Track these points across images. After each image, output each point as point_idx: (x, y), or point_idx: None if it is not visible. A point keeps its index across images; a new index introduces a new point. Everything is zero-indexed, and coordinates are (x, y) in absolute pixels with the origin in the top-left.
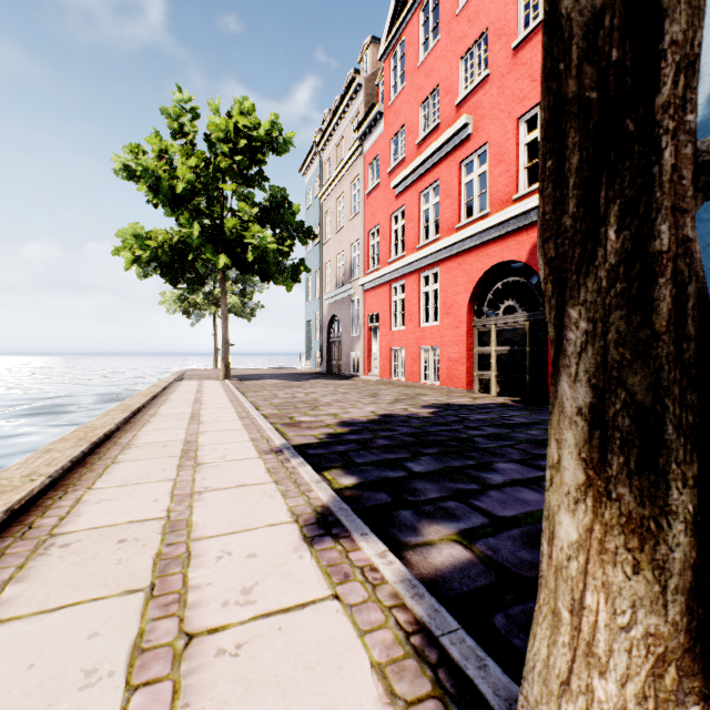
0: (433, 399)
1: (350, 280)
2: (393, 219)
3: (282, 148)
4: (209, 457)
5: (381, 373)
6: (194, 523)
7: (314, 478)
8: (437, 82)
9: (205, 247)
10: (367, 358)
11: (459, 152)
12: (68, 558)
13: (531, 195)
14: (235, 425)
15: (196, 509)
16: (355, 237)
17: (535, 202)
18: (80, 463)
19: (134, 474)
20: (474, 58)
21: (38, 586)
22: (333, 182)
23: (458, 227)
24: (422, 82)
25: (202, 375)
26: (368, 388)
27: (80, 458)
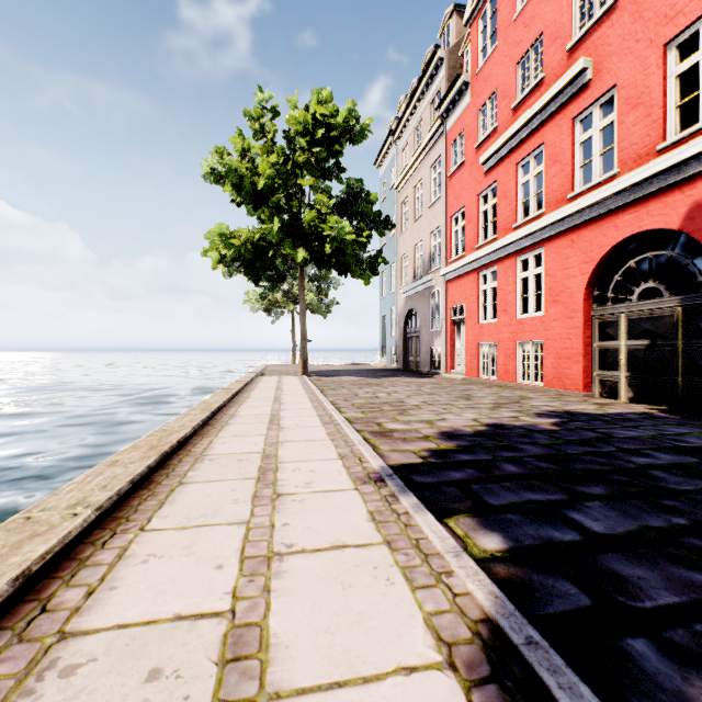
0: (544, 405)
1: (429, 270)
2: (481, 199)
3: (359, 136)
4: (290, 483)
5: (466, 371)
6: (271, 637)
7: (447, 544)
8: (540, 30)
9: (284, 242)
10: (450, 355)
11: (572, 106)
12: None
13: (689, 140)
14: (318, 433)
15: (275, 598)
16: (435, 225)
17: (698, 147)
18: (144, 481)
19: (200, 506)
20: None
21: None
22: (410, 169)
23: (571, 197)
24: (519, 36)
25: (281, 371)
26: (456, 388)
27: (144, 476)
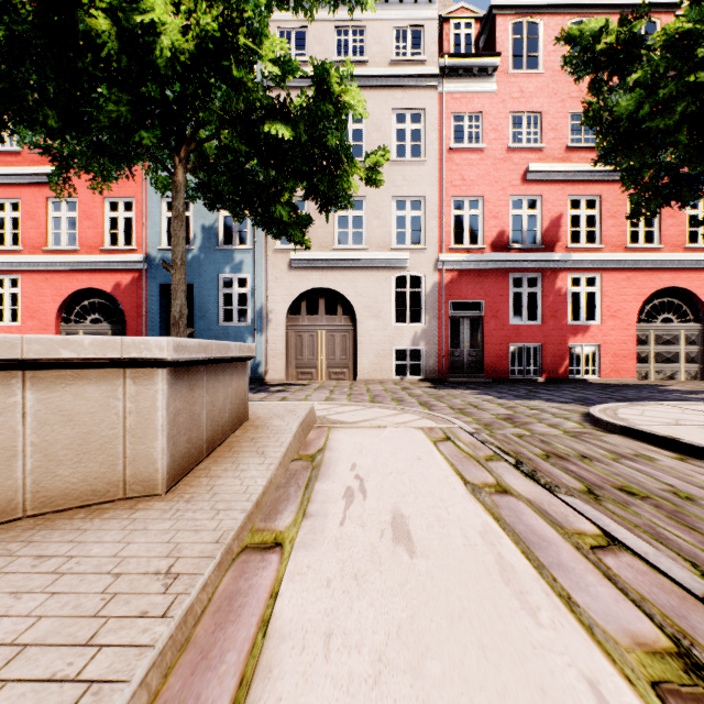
0: None
1: None
2: None
3: None
4: None
5: None
6: None
7: None
8: None
9: None
10: None
11: (48, 190)
12: None
13: (115, 252)
14: None
15: None
16: None
17: (119, 259)
18: None
19: None
20: None
21: None
22: None
23: (47, 250)
24: None
25: None
26: None
27: None
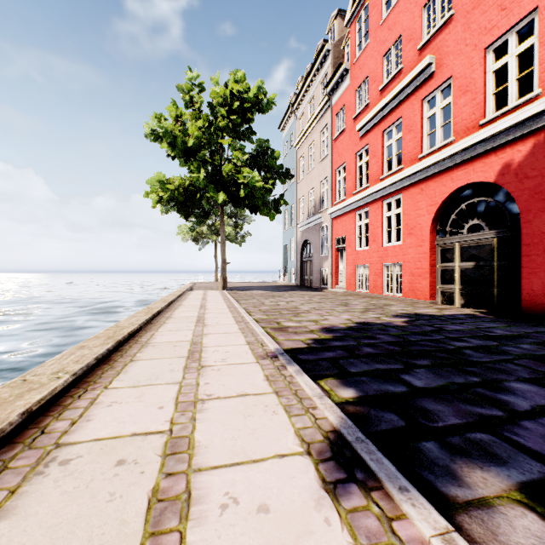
0: (400, 309)
1: (319, 210)
2: (357, 157)
3: (266, 107)
4: (211, 359)
5: (346, 286)
6: (196, 442)
7: (315, 392)
8: (400, 33)
9: (209, 188)
10: (334, 274)
11: (422, 90)
12: (61, 483)
13: (501, 118)
14: (233, 328)
15: (199, 423)
16: (324, 176)
17: (506, 123)
18: (105, 359)
19: (146, 374)
20: (437, 3)
21: (17, 529)
22: (305, 133)
23: (421, 157)
24: (384, 36)
25: (206, 286)
26: (338, 299)
27: (105, 355)
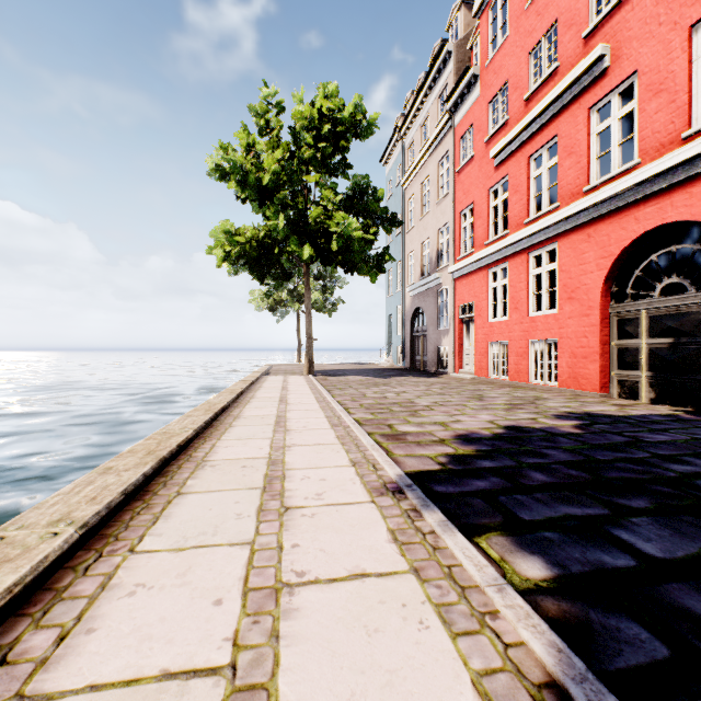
0: (561, 406)
1: (436, 268)
2: (491, 194)
3: (365, 131)
4: (299, 494)
5: (475, 370)
6: None
7: (487, 574)
8: (554, 18)
9: (290, 239)
10: (458, 354)
11: (589, 95)
12: None
13: None
14: (327, 436)
15: (285, 648)
16: (443, 221)
17: None
18: (139, 491)
19: (198, 522)
20: None
21: None
22: (417, 166)
23: (587, 190)
24: (531, 25)
25: (286, 370)
26: (467, 388)
27: (139, 485)
